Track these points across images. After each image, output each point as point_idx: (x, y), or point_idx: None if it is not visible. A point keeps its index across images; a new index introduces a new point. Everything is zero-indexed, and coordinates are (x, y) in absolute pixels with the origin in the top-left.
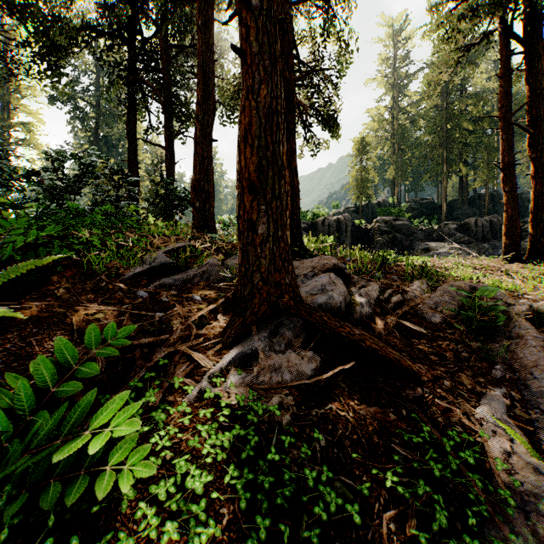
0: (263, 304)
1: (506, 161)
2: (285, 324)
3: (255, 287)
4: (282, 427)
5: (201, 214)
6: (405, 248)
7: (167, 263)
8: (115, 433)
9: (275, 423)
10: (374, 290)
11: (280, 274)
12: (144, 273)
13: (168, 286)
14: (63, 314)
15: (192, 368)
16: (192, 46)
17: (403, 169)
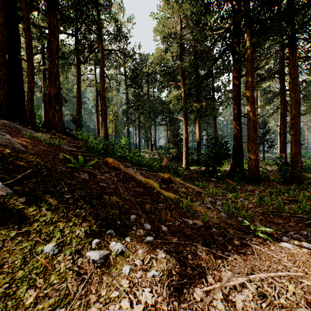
0: None
1: (97, 122)
2: None
3: None
4: None
5: None
6: None
7: None
8: None
9: None
10: None
11: None
12: None
13: None
14: None
15: None
16: None
17: None
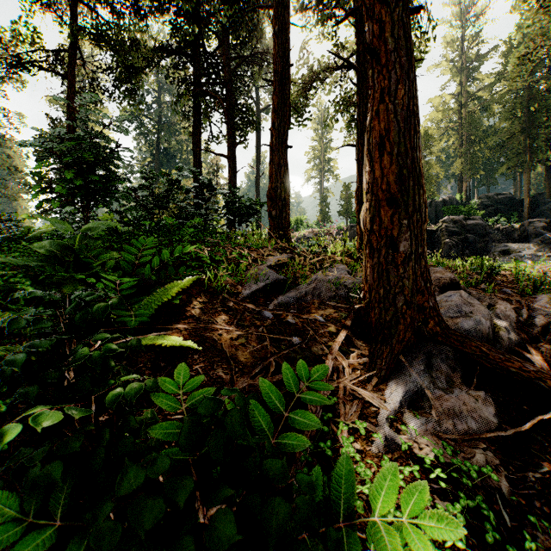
0: (408, 331)
1: None
2: (435, 354)
3: (399, 312)
4: (504, 497)
5: (278, 223)
6: (479, 250)
7: (279, 279)
8: (429, 532)
9: (493, 490)
10: (509, 310)
11: (423, 297)
12: (260, 290)
13: (286, 304)
14: (211, 339)
15: (360, 407)
16: (254, 53)
17: (472, 162)
